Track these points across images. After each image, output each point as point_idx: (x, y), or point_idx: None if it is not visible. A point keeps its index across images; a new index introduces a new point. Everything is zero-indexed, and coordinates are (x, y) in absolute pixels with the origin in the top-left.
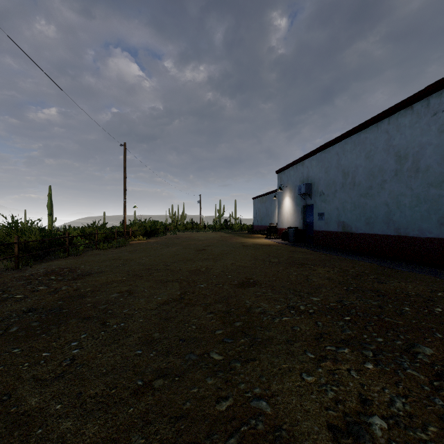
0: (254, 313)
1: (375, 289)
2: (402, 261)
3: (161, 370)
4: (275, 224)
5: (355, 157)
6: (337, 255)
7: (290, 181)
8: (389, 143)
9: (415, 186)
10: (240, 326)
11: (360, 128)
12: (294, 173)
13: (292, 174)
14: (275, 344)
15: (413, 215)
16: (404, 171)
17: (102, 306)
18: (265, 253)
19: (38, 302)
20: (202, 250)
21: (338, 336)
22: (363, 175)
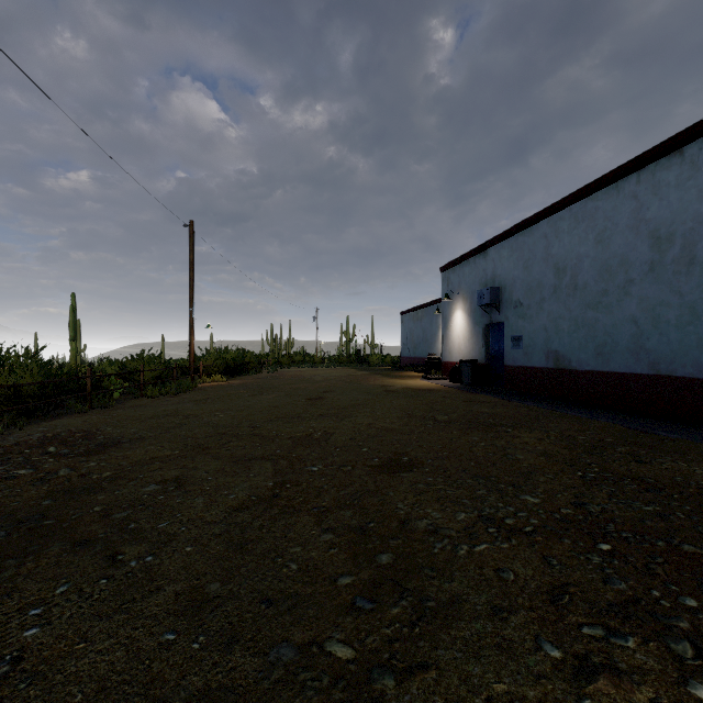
0: (415, 532)
1: (635, 476)
2: (665, 420)
3: (211, 696)
4: (437, 355)
5: (577, 241)
6: (548, 408)
7: (463, 284)
8: (639, 215)
9: (688, 290)
10: (388, 565)
11: (586, 192)
12: (470, 271)
13: (467, 272)
14: (467, 618)
15: (684, 339)
16: (667, 264)
17: (120, 514)
18: (424, 405)
19: (6, 502)
20: (317, 400)
21: (599, 594)
22: (591, 272)
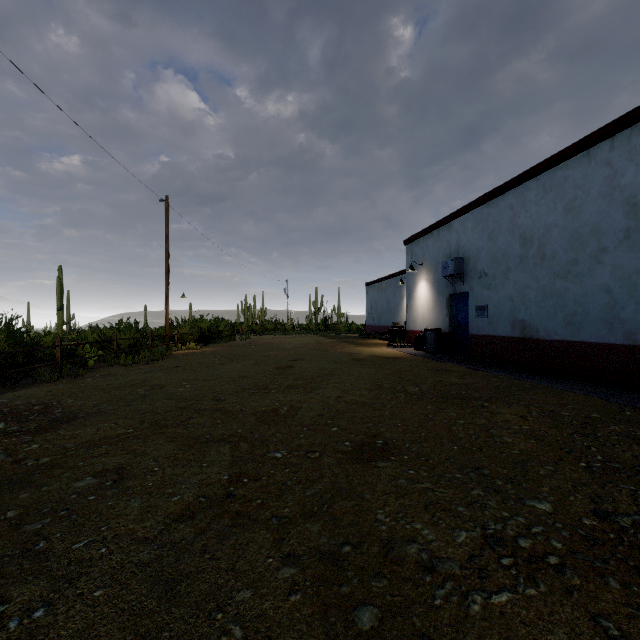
0: (404, 563)
1: None
2: None
3: None
4: (400, 324)
5: (545, 210)
6: (518, 378)
7: (427, 255)
8: (613, 182)
9: None
10: (373, 633)
11: (555, 161)
12: (434, 243)
13: (431, 244)
14: None
15: None
16: None
17: (33, 525)
18: (393, 374)
19: None
20: (285, 369)
21: None
22: (560, 242)
